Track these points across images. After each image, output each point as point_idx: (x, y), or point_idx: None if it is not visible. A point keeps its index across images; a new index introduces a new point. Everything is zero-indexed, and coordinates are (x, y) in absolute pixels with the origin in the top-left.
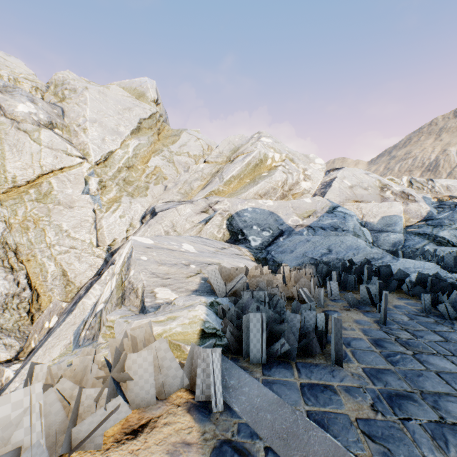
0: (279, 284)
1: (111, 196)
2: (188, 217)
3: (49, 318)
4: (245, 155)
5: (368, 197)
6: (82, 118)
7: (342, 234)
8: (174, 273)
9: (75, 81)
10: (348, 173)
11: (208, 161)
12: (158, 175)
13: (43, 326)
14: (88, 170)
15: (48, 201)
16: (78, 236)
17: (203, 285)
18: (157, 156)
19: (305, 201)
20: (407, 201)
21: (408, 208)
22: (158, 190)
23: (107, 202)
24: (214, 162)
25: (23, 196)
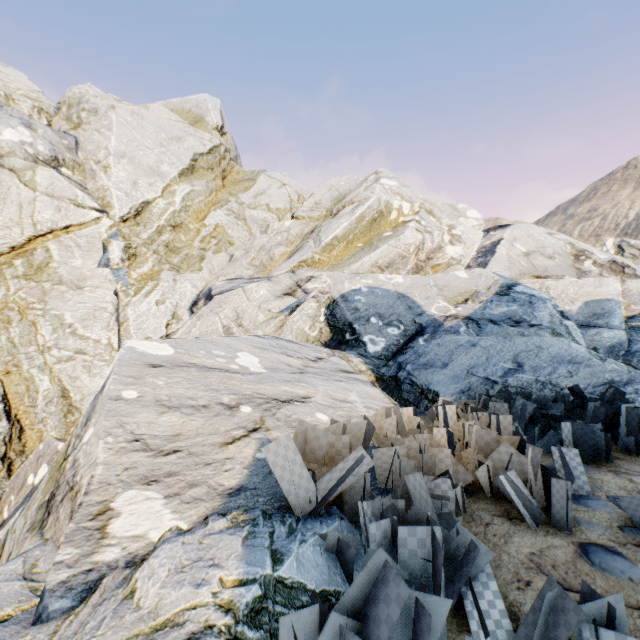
0: (445, 458)
1: (145, 270)
2: (262, 303)
3: (35, 469)
4: (355, 204)
5: (555, 270)
6: (103, 150)
7: (530, 332)
8: (195, 432)
9: (97, 98)
10: (521, 232)
11: (298, 217)
12: (221, 238)
13: (25, 482)
14: (109, 229)
15: (44, 278)
16: (90, 334)
17: (261, 470)
18: (219, 210)
19: (458, 275)
20: (622, 276)
21: (626, 288)
22: (219, 261)
23: (138, 280)
24: (307, 217)
25: (4, 269)
